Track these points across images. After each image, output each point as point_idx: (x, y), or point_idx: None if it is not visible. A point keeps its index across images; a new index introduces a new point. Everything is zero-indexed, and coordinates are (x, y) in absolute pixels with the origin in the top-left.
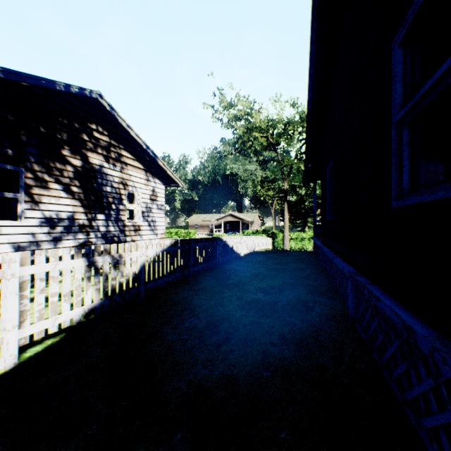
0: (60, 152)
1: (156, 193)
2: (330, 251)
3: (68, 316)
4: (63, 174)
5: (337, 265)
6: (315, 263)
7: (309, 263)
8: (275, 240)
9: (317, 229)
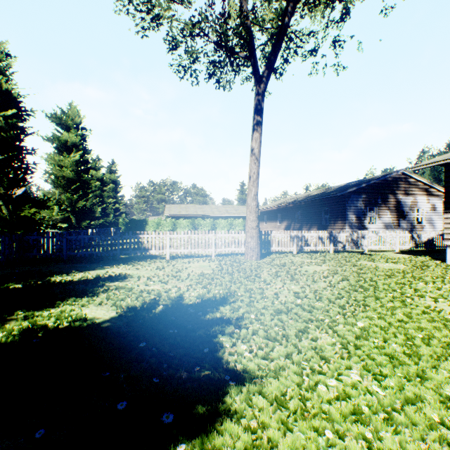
0: (387, 198)
1: (434, 206)
2: None
3: (406, 247)
4: (387, 206)
5: None
6: None
7: None
8: None
9: None
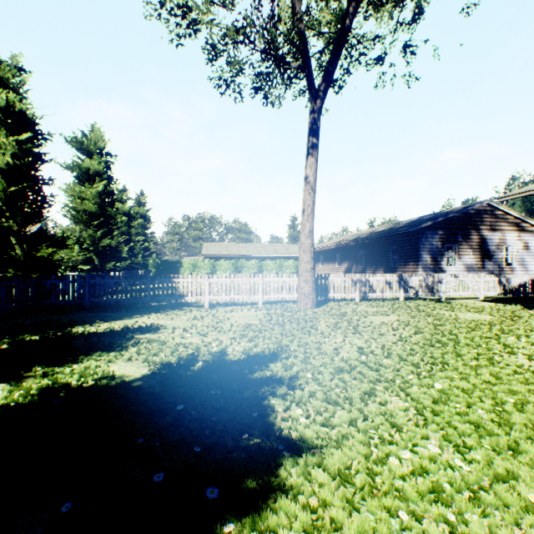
0: (469, 234)
1: (527, 244)
2: None
3: (492, 293)
4: (470, 244)
5: None
6: None
7: None
8: None
9: None
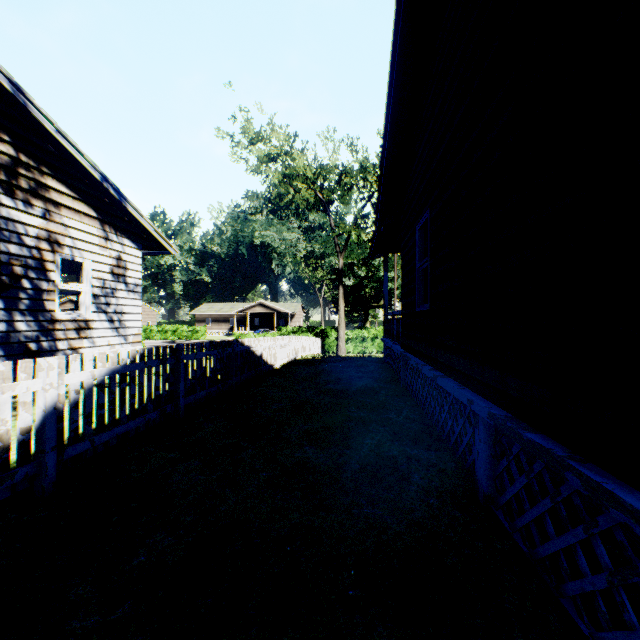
0: None
1: (124, 263)
2: (425, 364)
3: None
4: None
5: (438, 387)
6: (391, 379)
7: (382, 379)
8: (326, 342)
9: (391, 325)
